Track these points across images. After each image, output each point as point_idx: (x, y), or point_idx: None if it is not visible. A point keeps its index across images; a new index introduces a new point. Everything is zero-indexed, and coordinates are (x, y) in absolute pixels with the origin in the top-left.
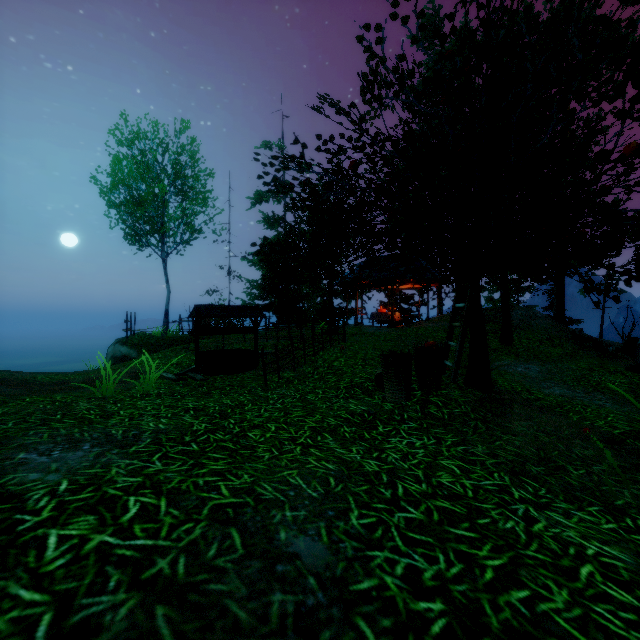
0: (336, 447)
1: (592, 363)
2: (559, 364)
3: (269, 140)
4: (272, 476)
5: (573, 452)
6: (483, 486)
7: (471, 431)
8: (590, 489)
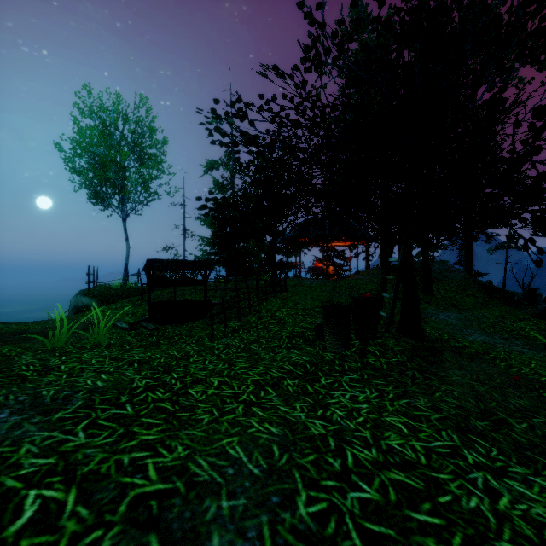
0: (279, 404)
1: (503, 311)
2: (474, 312)
3: None
4: (210, 447)
5: (509, 402)
6: (434, 449)
7: (410, 382)
8: (539, 447)
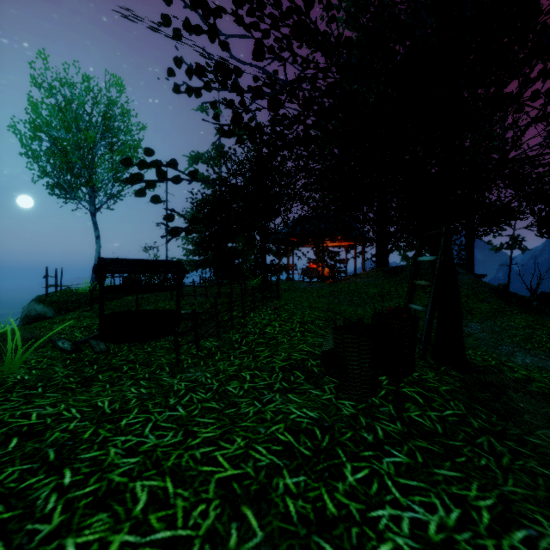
0: None
1: (528, 320)
2: (497, 321)
3: (205, 105)
4: None
5: None
6: None
7: (495, 465)
8: None
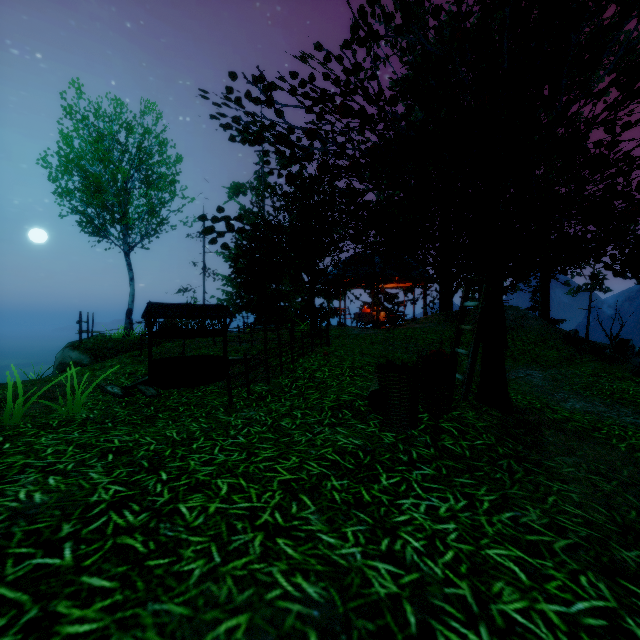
0: (321, 529)
1: (595, 368)
2: (561, 369)
3: None
4: None
5: None
6: (580, 619)
7: (507, 478)
8: None
